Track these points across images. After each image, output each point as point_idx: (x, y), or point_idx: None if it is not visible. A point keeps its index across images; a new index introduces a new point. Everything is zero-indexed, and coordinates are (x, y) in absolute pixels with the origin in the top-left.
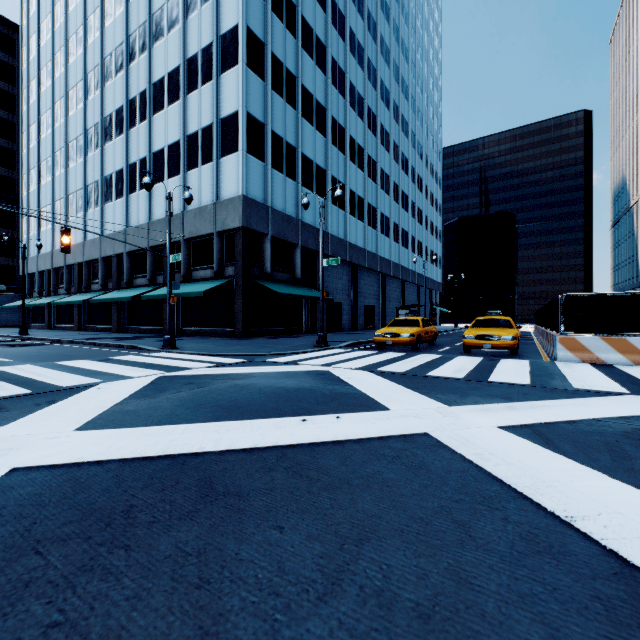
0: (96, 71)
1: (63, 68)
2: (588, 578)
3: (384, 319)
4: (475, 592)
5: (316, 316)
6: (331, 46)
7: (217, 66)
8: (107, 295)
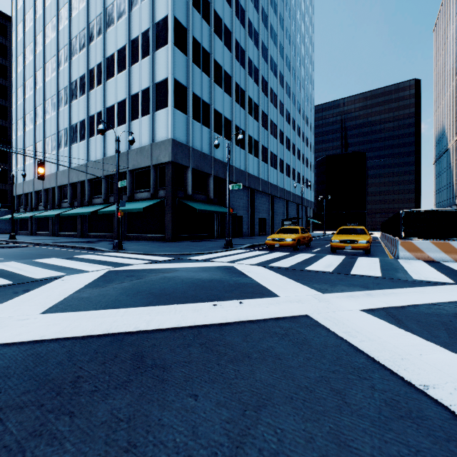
0: (65, 49)
1: (42, 47)
2: (443, 441)
3: (273, 228)
4: (353, 454)
5: (224, 226)
6: (235, 32)
7: (153, 45)
8: (73, 210)
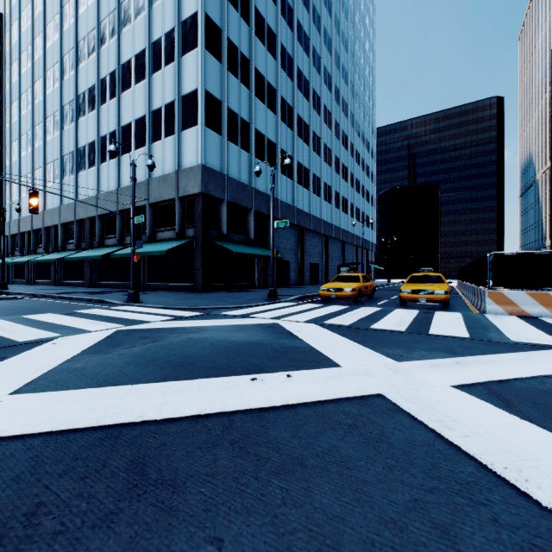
0: (71, 54)
1: (42, 51)
2: None
3: (327, 275)
4: None
5: (267, 272)
6: (281, 34)
7: (179, 49)
8: (80, 254)
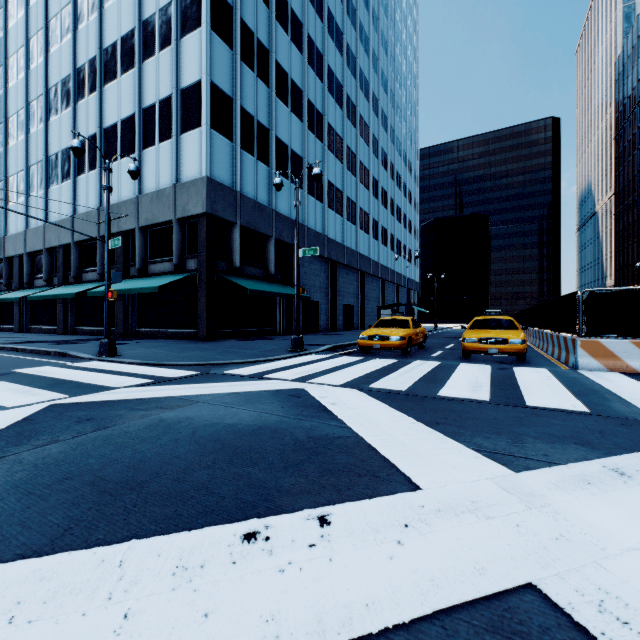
0: (39, 36)
1: (2, 32)
2: None
3: (363, 319)
4: None
5: (292, 316)
6: (308, 24)
7: (177, 28)
8: (49, 291)
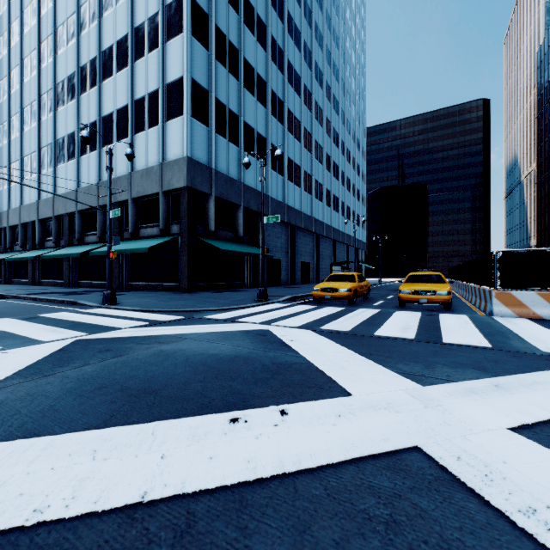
0: (49, 40)
1: (18, 37)
2: None
3: (318, 274)
4: None
5: (257, 271)
6: (271, 26)
7: (163, 34)
8: (58, 251)
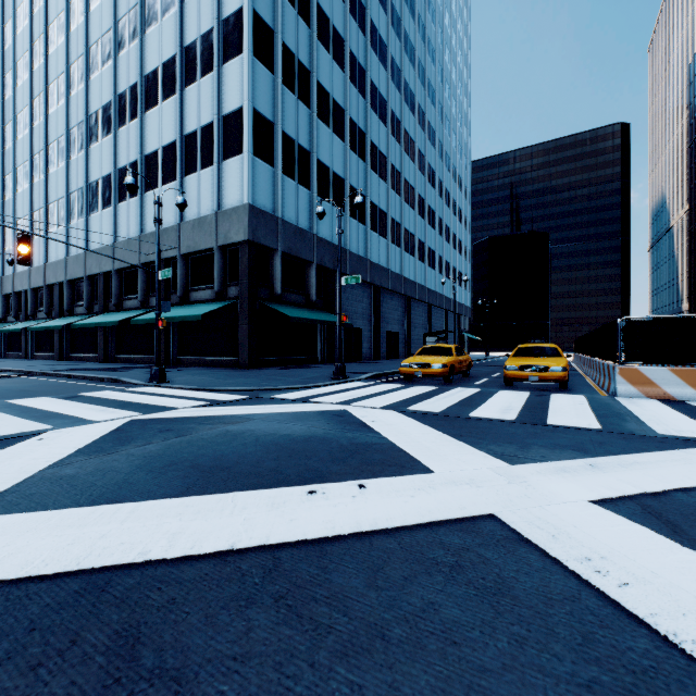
0: (80, 62)
1: (42, 59)
2: None
3: (409, 347)
4: None
5: (333, 343)
6: (350, 40)
7: (219, 55)
8: (92, 319)
